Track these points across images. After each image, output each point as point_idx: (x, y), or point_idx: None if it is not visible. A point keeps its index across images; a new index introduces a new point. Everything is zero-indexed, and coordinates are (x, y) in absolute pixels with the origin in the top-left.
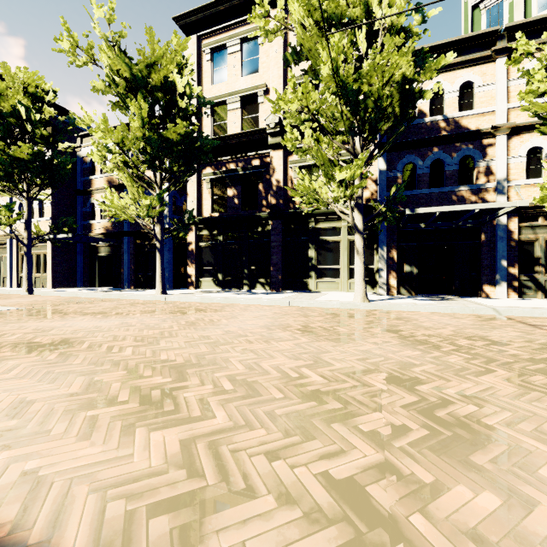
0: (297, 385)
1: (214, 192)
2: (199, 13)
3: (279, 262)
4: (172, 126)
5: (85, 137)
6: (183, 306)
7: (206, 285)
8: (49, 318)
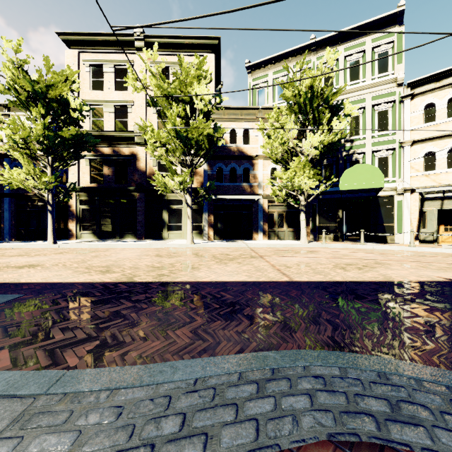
0: (152, 266)
1: (92, 169)
2: (80, 36)
3: (143, 221)
4: (66, 130)
5: None
6: (78, 250)
7: (85, 237)
8: None
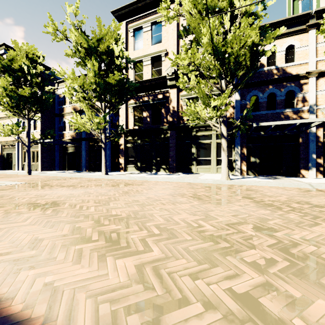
0: (198, 231)
1: (135, 114)
2: (126, 8)
3: (174, 156)
4: (111, 75)
5: (60, 83)
6: (118, 182)
7: (130, 169)
8: (42, 188)
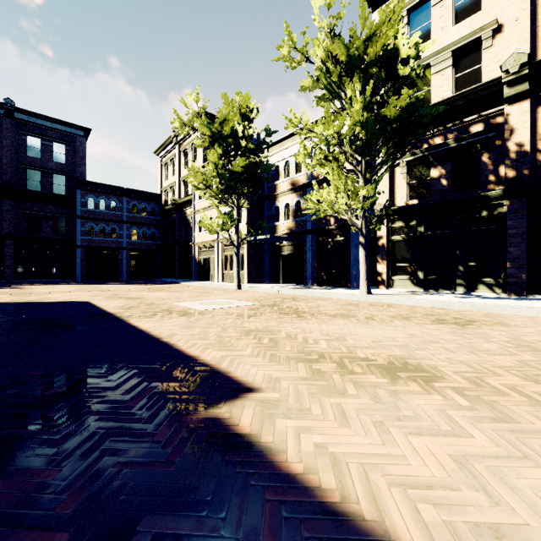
0: None
1: (409, 177)
2: None
3: (521, 256)
4: (393, 100)
5: (270, 147)
6: (424, 312)
7: (400, 285)
8: (305, 318)
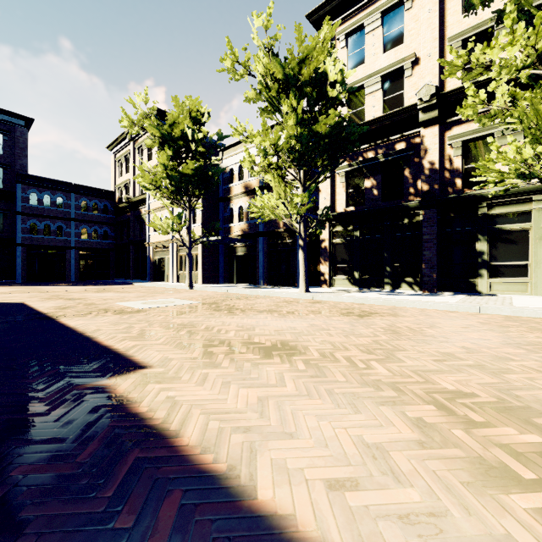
0: None
1: (348, 185)
2: (334, 0)
3: (433, 258)
4: (323, 119)
5: (225, 150)
6: (343, 307)
7: (340, 284)
8: (234, 314)
